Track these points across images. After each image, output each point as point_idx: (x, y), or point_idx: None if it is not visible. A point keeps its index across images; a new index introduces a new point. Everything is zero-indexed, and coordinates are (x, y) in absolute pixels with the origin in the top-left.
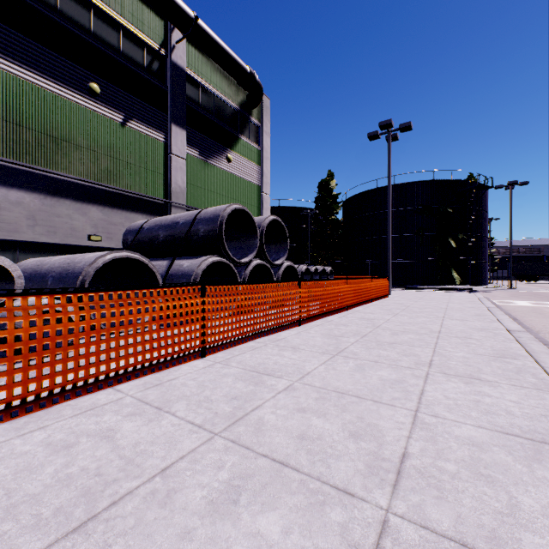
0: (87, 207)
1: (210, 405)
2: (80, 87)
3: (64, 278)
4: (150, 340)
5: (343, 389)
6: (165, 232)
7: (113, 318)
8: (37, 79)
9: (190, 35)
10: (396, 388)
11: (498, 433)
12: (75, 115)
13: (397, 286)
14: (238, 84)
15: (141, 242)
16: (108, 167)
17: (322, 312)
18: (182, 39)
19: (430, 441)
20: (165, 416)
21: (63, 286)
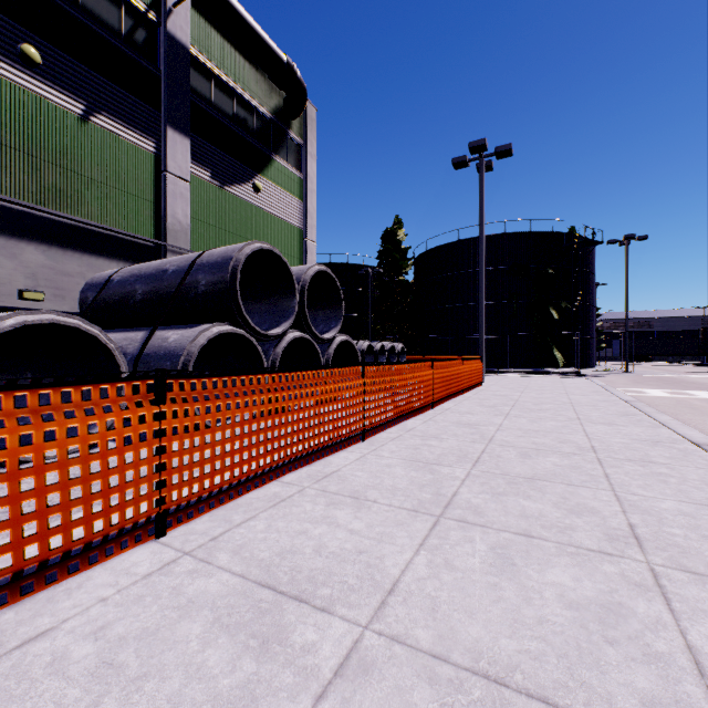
0: (18, 244)
1: None
2: (4, 49)
3: None
4: None
5: (495, 661)
6: (146, 287)
7: None
8: None
9: None
10: (623, 642)
11: None
12: None
13: (486, 370)
14: (270, 80)
15: (107, 302)
16: (57, 184)
17: (398, 415)
18: None
19: None
20: None
21: None
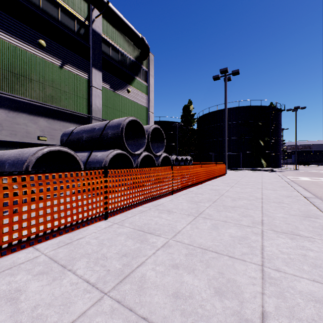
0: (37, 118)
1: (105, 262)
2: (32, 42)
3: (16, 164)
4: (64, 209)
5: (205, 246)
6: (87, 135)
7: (33, 194)
8: (3, 35)
9: (104, 13)
10: (243, 244)
11: None
12: (29, 60)
13: (229, 168)
14: (134, 45)
15: (71, 141)
16: (51, 94)
17: (187, 185)
18: (99, 15)
19: (280, 297)
20: (67, 274)
21: (15, 169)
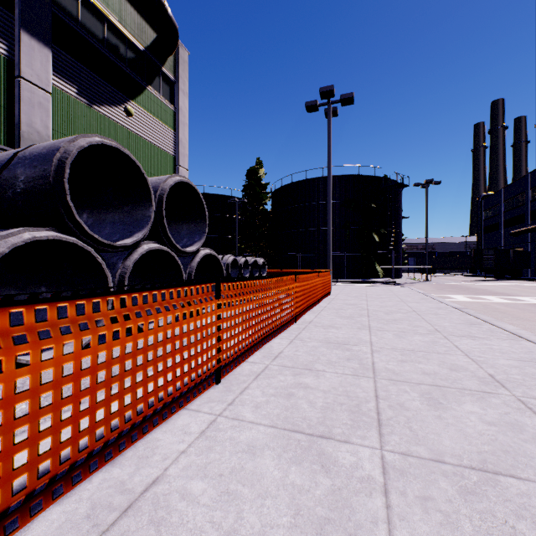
0: None
1: None
2: None
3: None
4: None
5: None
6: None
7: None
8: None
9: None
10: None
11: None
12: None
13: None
14: (141, 12)
15: None
16: None
17: (263, 336)
18: None
19: None
20: None
21: None
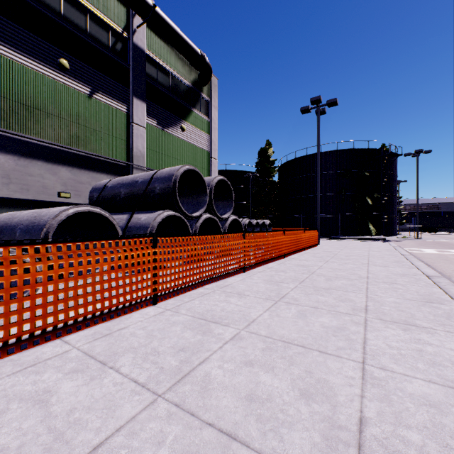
0: (58, 167)
1: (156, 358)
2: (51, 62)
3: (30, 230)
4: (101, 290)
5: (288, 338)
6: (126, 190)
7: (61, 270)
8: (11, 53)
9: (149, 20)
10: (339, 336)
11: (452, 389)
12: (46, 86)
13: (324, 237)
14: (190, 65)
15: (105, 198)
16: (76, 133)
17: (264, 260)
18: (142, 23)
19: (384, 401)
20: (109, 373)
21: (29, 237)
